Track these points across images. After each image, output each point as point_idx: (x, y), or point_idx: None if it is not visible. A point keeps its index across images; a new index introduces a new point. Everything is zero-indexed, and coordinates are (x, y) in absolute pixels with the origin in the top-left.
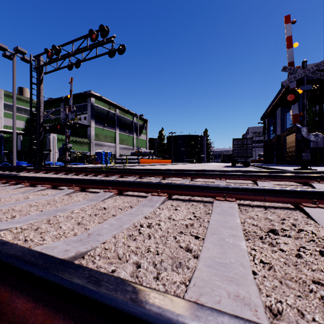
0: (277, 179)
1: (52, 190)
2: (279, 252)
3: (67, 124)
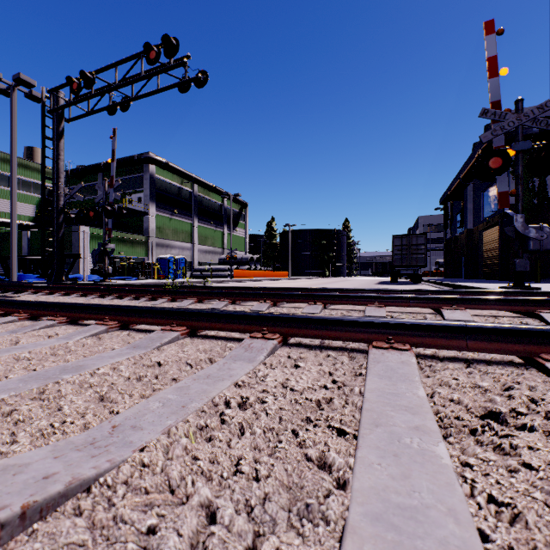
0: (478, 306)
1: (68, 326)
2: (525, 473)
3: (106, 209)
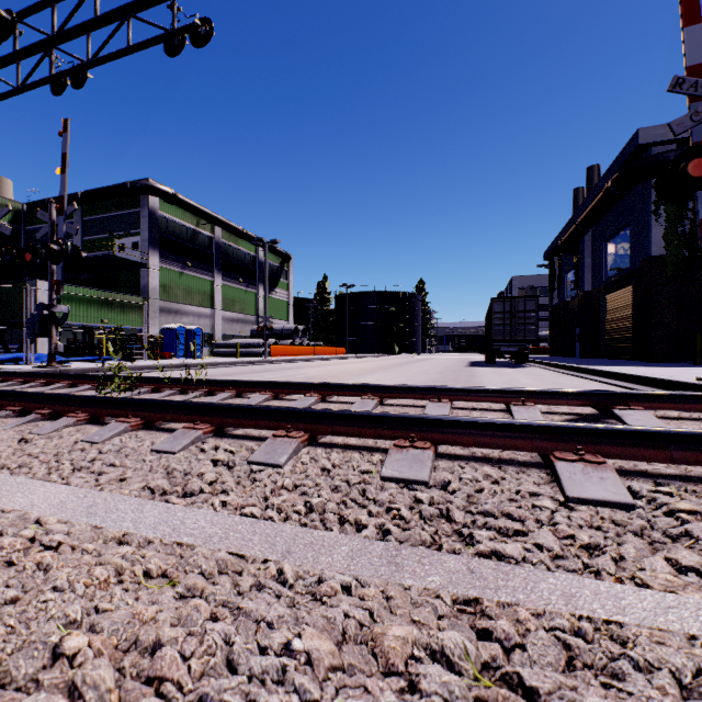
0: None
1: None
2: None
3: (51, 248)
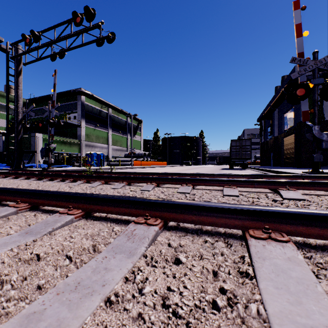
0: (305, 188)
1: None
2: None
3: (50, 121)
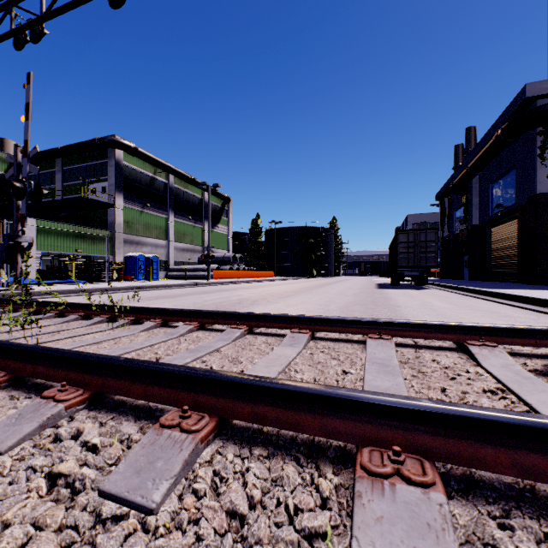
0: None
1: None
2: None
3: (15, 186)
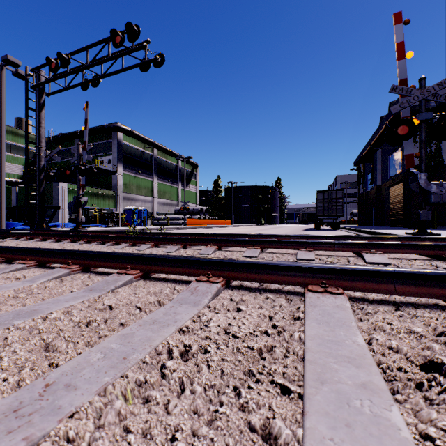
0: (393, 251)
1: (36, 269)
2: None
3: (80, 168)
